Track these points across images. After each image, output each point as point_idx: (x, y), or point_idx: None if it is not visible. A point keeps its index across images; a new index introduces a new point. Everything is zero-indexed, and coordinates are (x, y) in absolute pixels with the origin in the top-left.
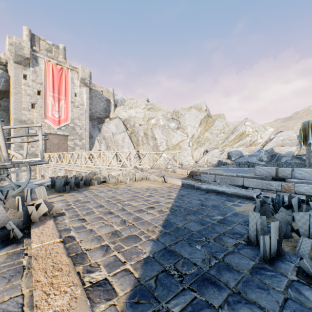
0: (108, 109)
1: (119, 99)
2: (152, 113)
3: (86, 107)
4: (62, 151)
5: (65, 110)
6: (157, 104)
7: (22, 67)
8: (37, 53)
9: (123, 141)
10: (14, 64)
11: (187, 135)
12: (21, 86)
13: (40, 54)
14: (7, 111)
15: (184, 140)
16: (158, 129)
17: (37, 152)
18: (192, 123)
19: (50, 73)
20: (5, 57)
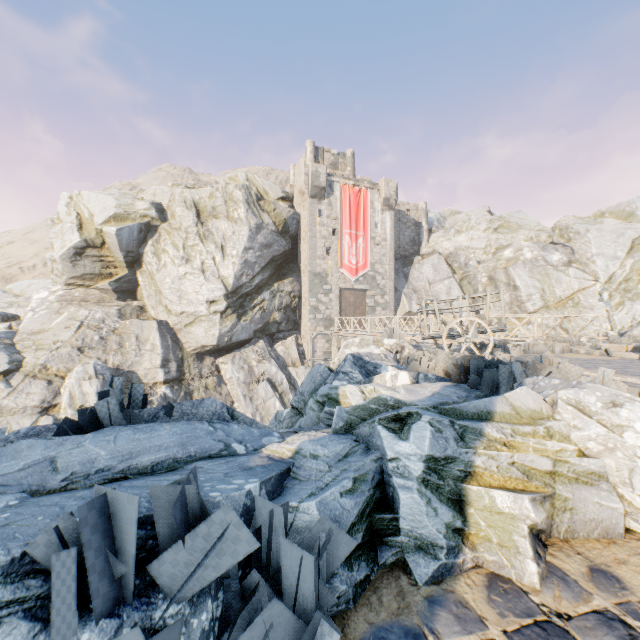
0: (417, 239)
1: (433, 218)
2: (504, 237)
3: (390, 243)
4: (359, 314)
5: (363, 252)
6: (512, 216)
7: (316, 201)
8: (332, 178)
9: (447, 294)
10: (310, 199)
11: (595, 277)
12: (316, 226)
13: (335, 178)
14: (295, 262)
15: (585, 288)
16: (521, 269)
17: (331, 316)
18: (608, 250)
19: (346, 202)
20: (291, 190)
